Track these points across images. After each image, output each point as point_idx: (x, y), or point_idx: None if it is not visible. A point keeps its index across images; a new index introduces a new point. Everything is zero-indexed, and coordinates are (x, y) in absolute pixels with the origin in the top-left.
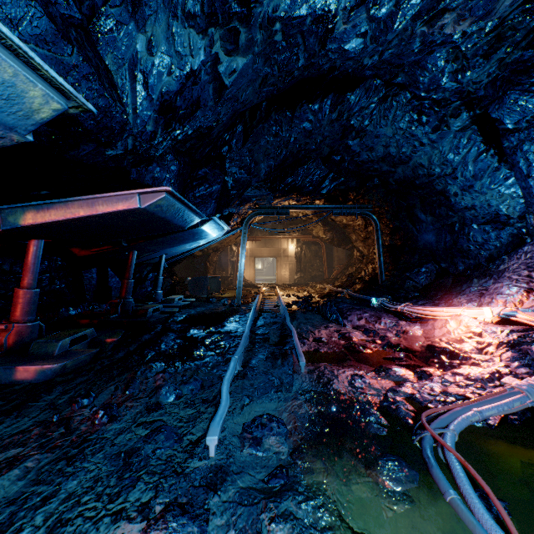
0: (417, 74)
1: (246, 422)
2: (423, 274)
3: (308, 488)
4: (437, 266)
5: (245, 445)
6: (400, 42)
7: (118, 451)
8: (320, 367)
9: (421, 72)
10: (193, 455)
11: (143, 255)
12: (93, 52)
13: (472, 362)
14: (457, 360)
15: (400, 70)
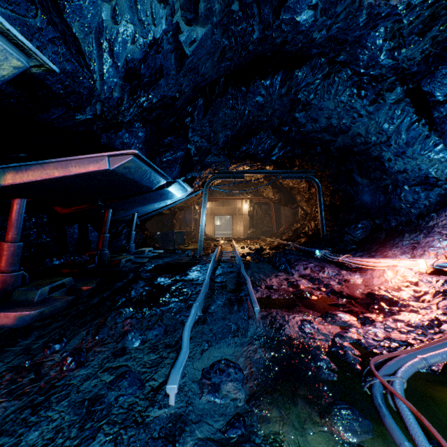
0: (357, 52)
1: (205, 367)
2: (359, 229)
3: (265, 439)
4: (372, 222)
5: (204, 392)
6: (347, 15)
7: (82, 399)
8: (272, 313)
9: (361, 50)
10: (154, 403)
11: (118, 213)
12: (59, 18)
13: (411, 309)
14: (396, 307)
15: (343, 47)
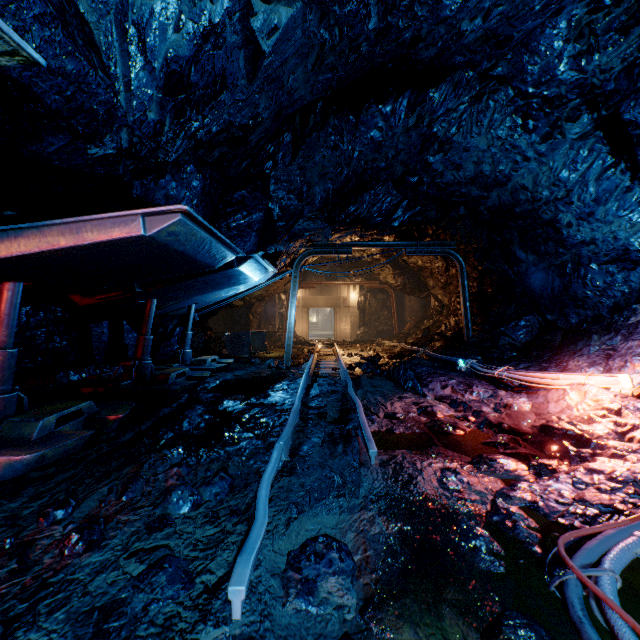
0: (524, 61)
1: (293, 550)
2: (522, 328)
3: None
4: (541, 319)
5: (290, 595)
6: None
7: (89, 607)
8: (397, 457)
9: (530, 58)
10: (207, 615)
11: (167, 305)
12: None
13: (613, 453)
14: (588, 449)
15: (504, 51)
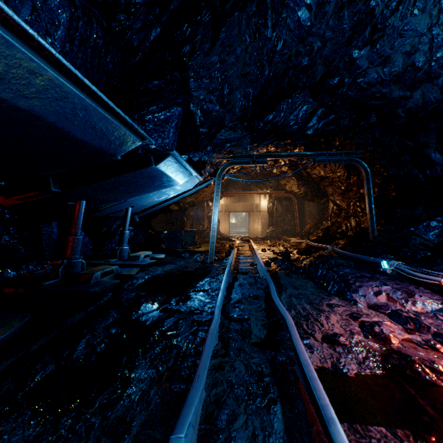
0: None
1: None
2: (434, 229)
3: None
4: None
5: None
6: None
7: None
8: None
9: None
10: None
11: (104, 207)
12: None
13: None
14: None
15: None
